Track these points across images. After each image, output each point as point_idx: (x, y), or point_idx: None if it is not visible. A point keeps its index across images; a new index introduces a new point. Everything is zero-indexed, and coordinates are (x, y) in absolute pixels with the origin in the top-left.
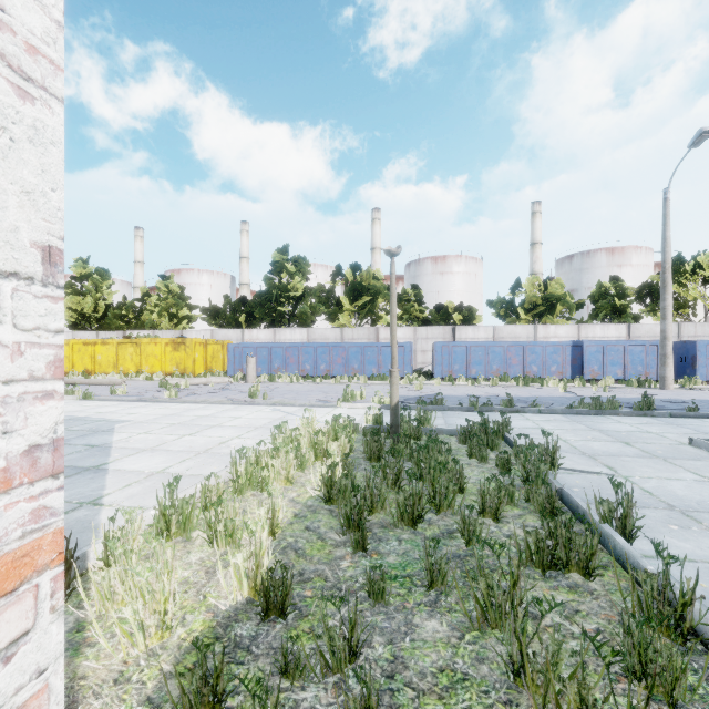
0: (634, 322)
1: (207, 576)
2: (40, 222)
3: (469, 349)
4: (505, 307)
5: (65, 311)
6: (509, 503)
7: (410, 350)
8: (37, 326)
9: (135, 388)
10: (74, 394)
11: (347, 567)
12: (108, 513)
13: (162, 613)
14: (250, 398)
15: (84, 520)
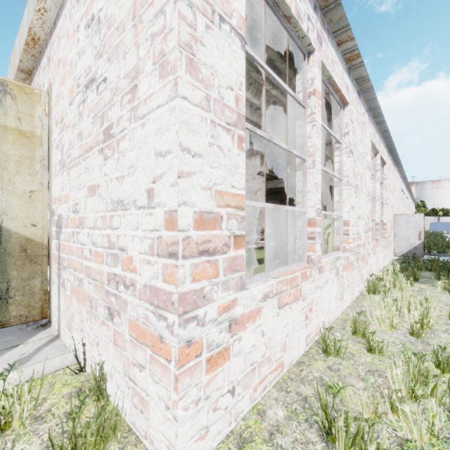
0: None
1: None
2: None
3: (441, 224)
4: None
5: None
6: None
7: None
8: None
9: None
10: None
11: None
12: None
13: None
14: None
15: None
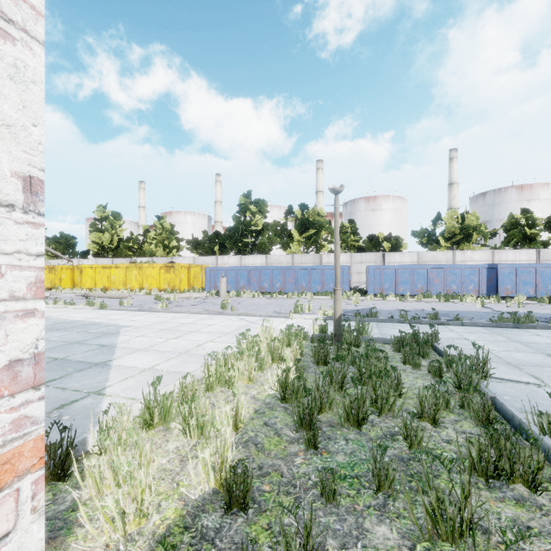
0: (543, 248)
1: (181, 465)
2: (21, 153)
3: (397, 271)
4: (427, 236)
5: (91, 244)
6: (444, 408)
7: (348, 272)
8: (17, 249)
9: (138, 300)
10: (94, 305)
11: (300, 464)
12: (108, 402)
13: (139, 502)
14: (222, 309)
15: (90, 407)
